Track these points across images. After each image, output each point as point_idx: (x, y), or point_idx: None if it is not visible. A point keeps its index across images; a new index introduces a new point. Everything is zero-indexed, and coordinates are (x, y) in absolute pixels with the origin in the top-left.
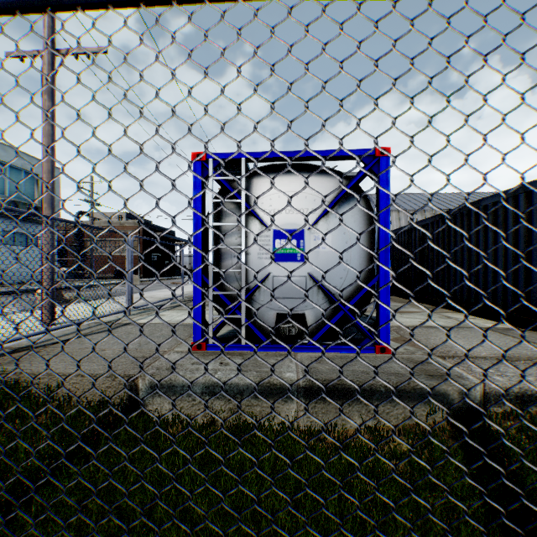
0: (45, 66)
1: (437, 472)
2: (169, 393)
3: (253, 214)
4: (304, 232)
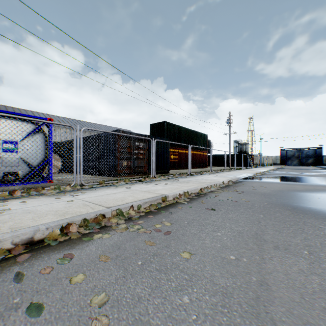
0: None
1: None
2: None
3: None
4: (19, 142)
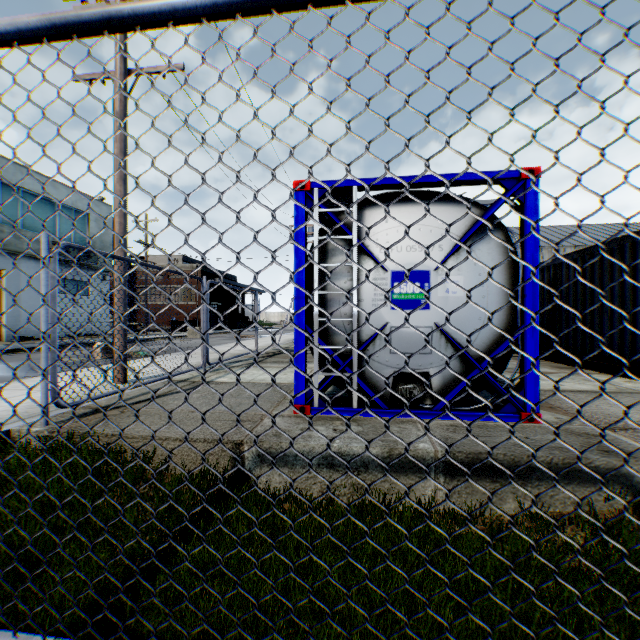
0: (117, 89)
1: (636, 573)
2: (279, 463)
3: (367, 252)
4: (430, 274)
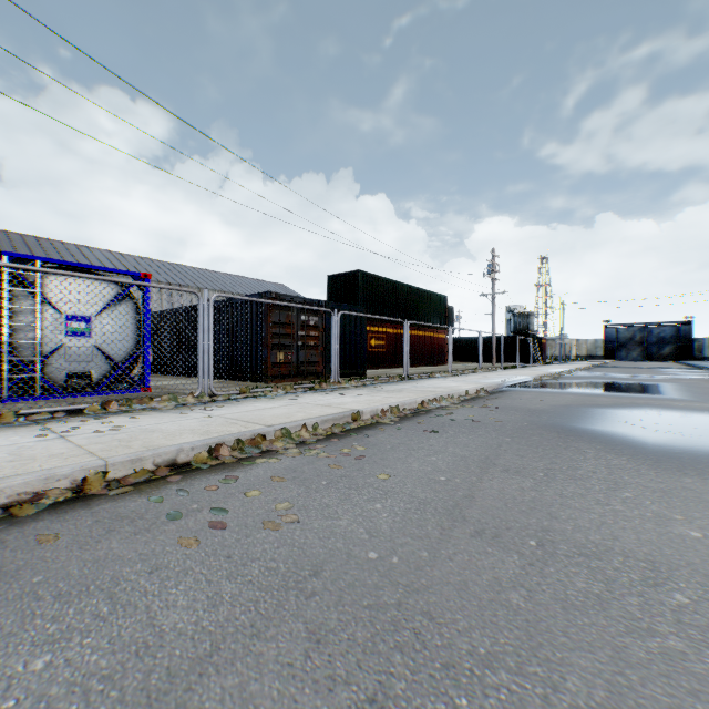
0: None
1: None
2: None
3: (49, 302)
4: (93, 318)
